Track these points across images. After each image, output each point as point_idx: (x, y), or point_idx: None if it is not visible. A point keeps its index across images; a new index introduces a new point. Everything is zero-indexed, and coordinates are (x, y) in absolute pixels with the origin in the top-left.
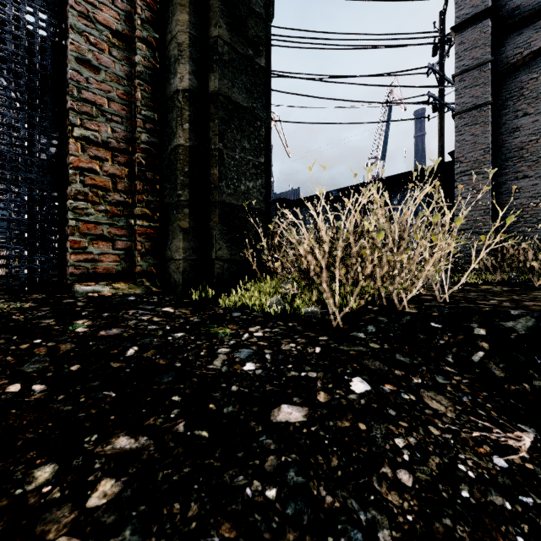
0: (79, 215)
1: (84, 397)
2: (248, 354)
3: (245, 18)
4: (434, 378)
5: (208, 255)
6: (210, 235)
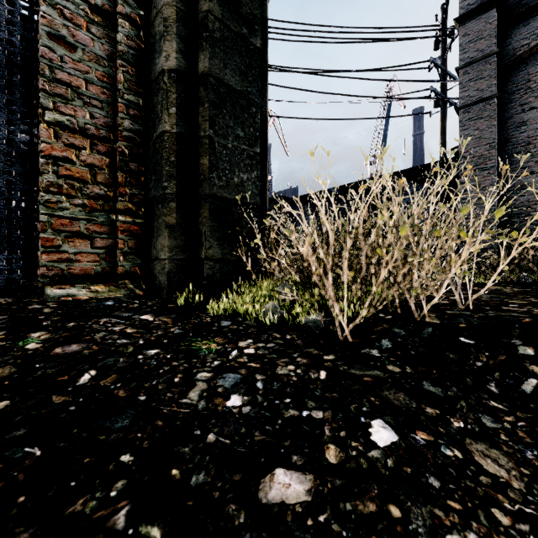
0: (51, 209)
1: None
2: (235, 381)
3: None
4: (479, 419)
5: (197, 254)
6: (199, 232)
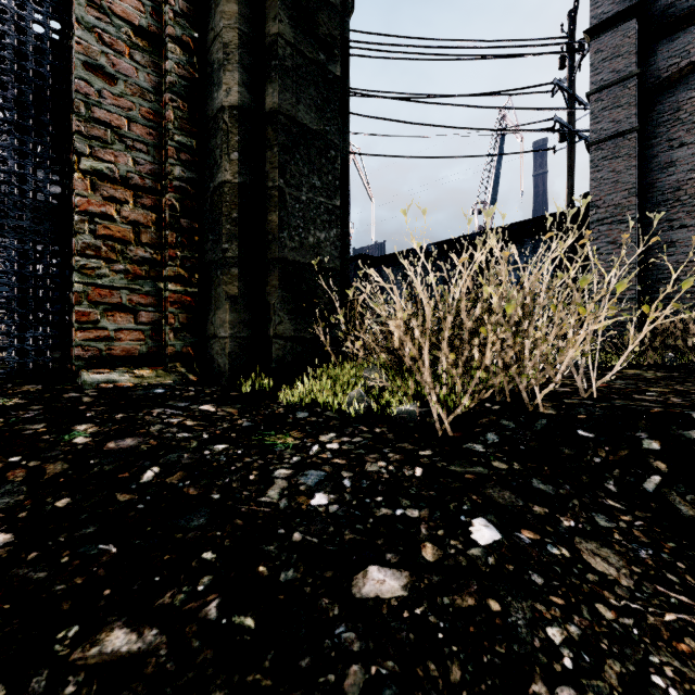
0: (87, 276)
1: (69, 555)
2: (319, 479)
3: (315, 10)
4: (592, 518)
5: (264, 331)
6: (266, 304)
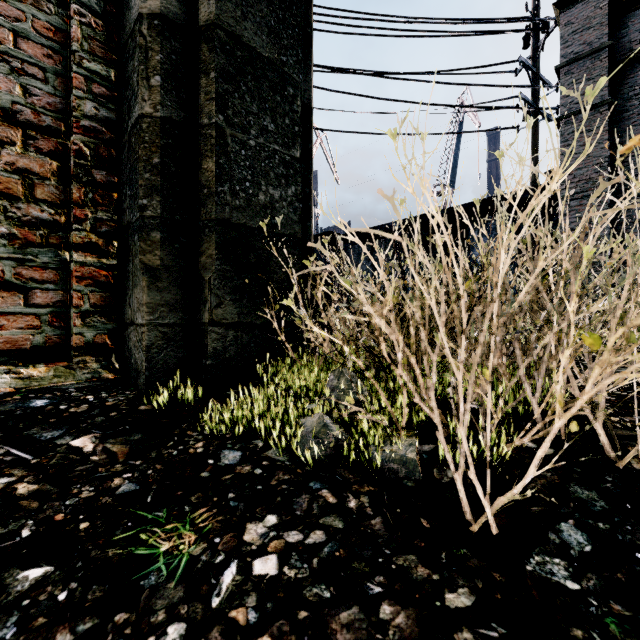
0: None
1: None
2: None
3: None
4: None
5: (198, 316)
6: (200, 280)
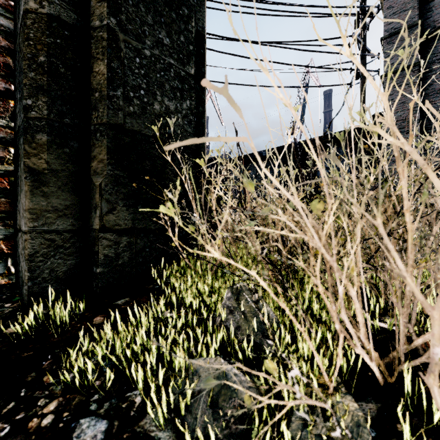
0: None
1: None
2: None
3: None
4: None
5: (89, 222)
6: (91, 185)
